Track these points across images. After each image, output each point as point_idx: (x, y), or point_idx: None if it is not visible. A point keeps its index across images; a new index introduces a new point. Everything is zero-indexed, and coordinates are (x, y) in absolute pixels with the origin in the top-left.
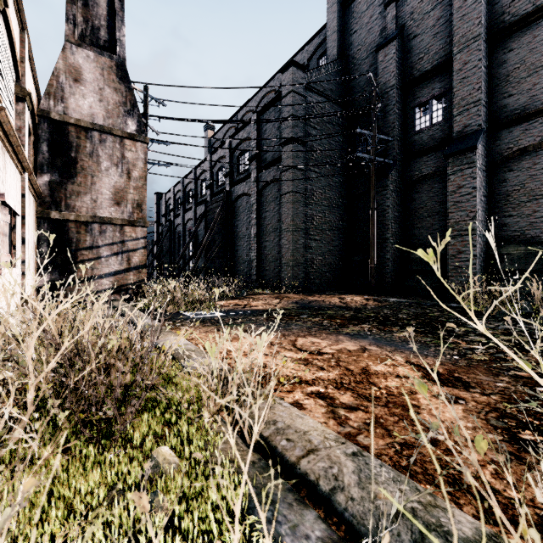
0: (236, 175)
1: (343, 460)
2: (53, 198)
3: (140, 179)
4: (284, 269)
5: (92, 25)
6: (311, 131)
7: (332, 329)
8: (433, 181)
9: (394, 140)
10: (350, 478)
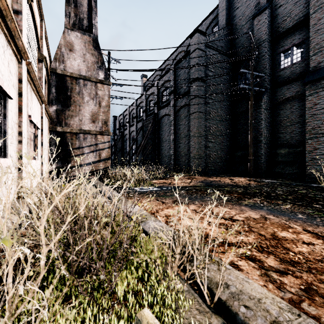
0: (161, 103)
1: None
2: (58, 119)
3: (106, 107)
4: (192, 160)
5: (79, 18)
6: (209, 73)
7: (234, 201)
8: (294, 101)
9: (266, 75)
10: None
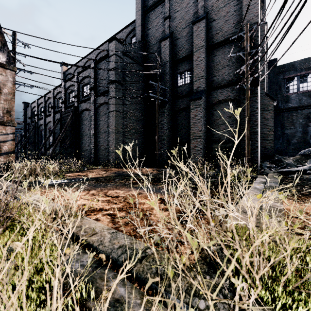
0: (81, 97)
1: (106, 235)
2: None
3: (9, 94)
4: (110, 154)
5: None
6: (126, 78)
7: (129, 185)
8: (186, 111)
9: (168, 89)
10: (107, 240)
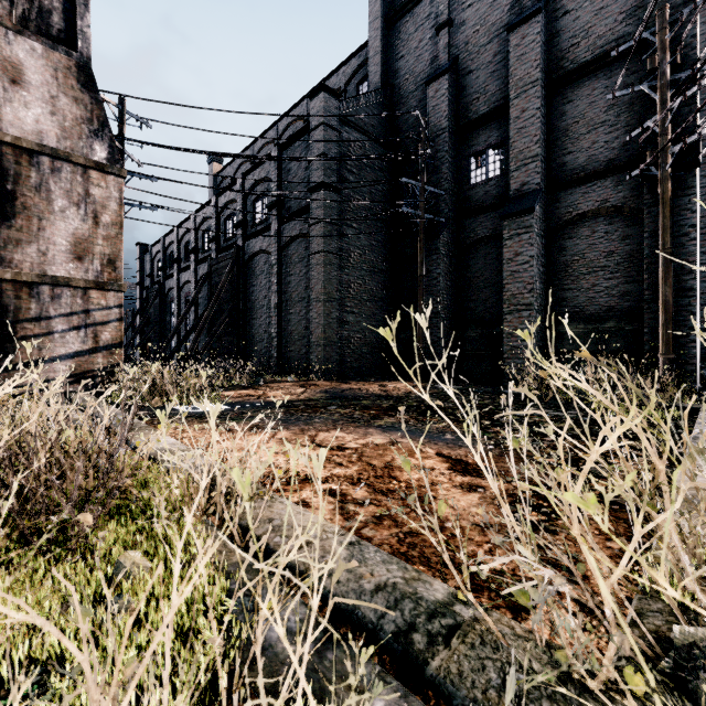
0: (251, 225)
1: (337, 549)
2: None
3: (113, 226)
4: (313, 349)
5: (40, 6)
6: (348, 175)
7: (362, 422)
8: (490, 245)
9: (447, 194)
10: None
